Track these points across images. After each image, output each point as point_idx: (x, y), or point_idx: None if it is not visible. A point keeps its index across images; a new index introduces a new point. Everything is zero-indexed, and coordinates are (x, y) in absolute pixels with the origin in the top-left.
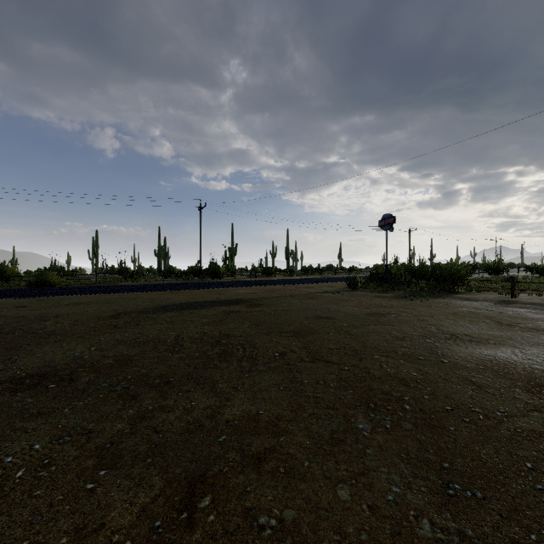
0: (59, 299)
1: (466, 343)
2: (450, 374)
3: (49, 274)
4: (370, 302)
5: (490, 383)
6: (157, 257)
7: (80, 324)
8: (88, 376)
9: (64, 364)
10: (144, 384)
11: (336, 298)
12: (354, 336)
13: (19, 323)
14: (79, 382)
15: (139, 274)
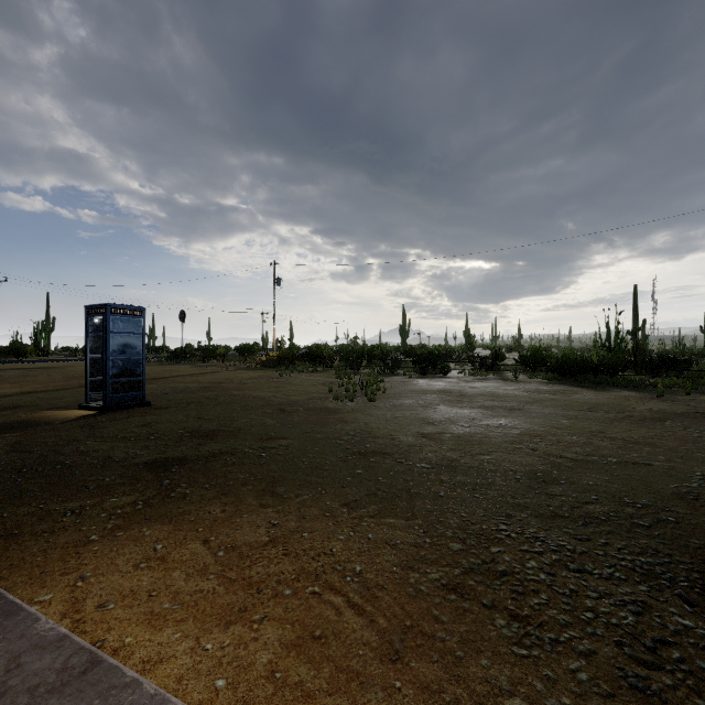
0: None
1: None
2: None
3: None
4: None
5: None
6: None
7: None
8: None
9: None
10: None
11: None
12: None
13: None
14: None
15: None
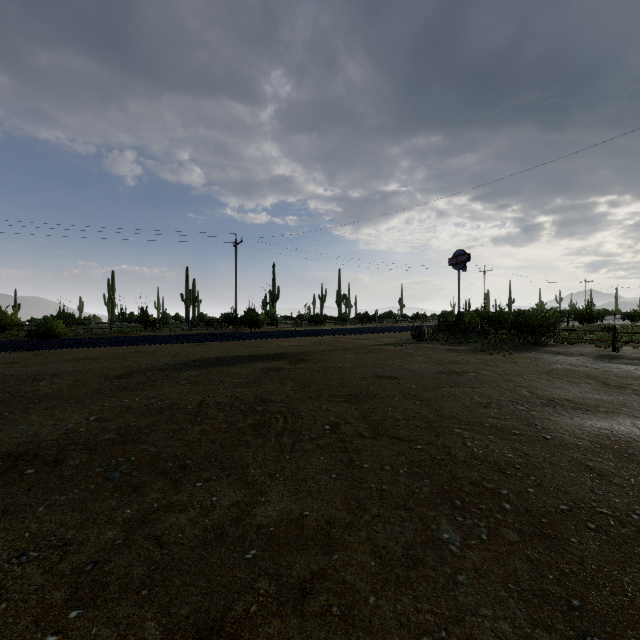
0: (62, 353)
1: (569, 412)
2: (557, 456)
3: (54, 323)
4: (441, 357)
5: (613, 470)
6: (185, 303)
7: (81, 385)
8: (80, 458)
9: (51, 439)
10: (152, 469)
11: (399, 352)
12: (426, 401)
13: (6, 384)
14: (66, 466)
15: (162, 323)
